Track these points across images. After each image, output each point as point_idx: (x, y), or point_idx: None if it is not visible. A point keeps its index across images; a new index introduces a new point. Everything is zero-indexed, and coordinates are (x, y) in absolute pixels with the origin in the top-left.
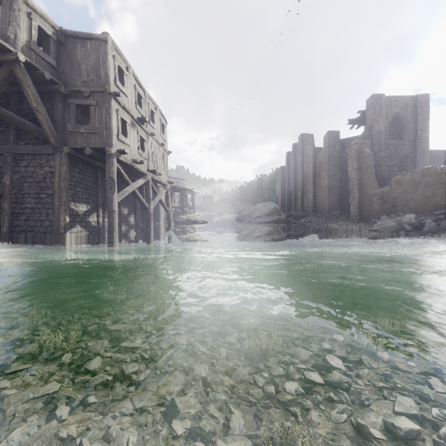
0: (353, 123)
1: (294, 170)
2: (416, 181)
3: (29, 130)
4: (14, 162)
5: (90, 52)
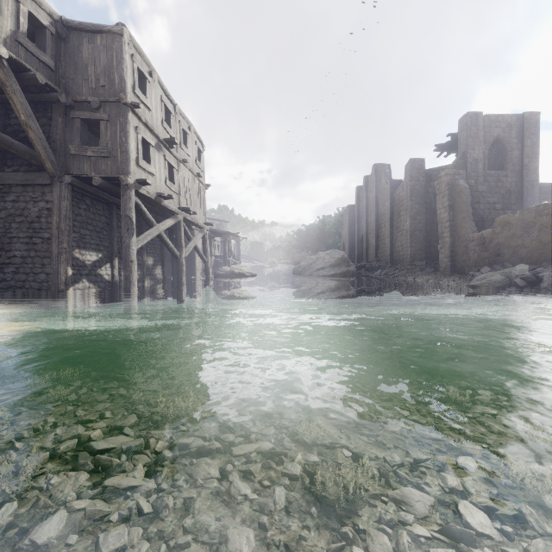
0: (441, 150)
1: (366, 209)
2: (528, 222)
3: (18, 153)
4: None
5: (100, 50)
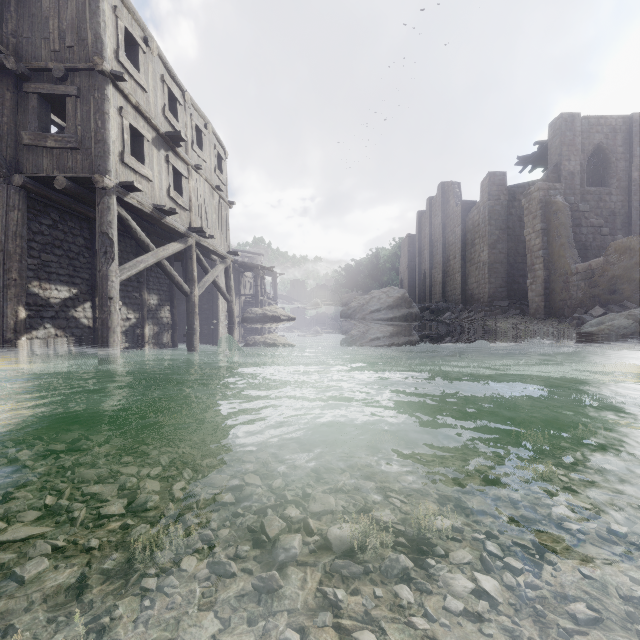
0: (525, 163)
1: (429, 239)
2: None
3: None
4: None
5: None
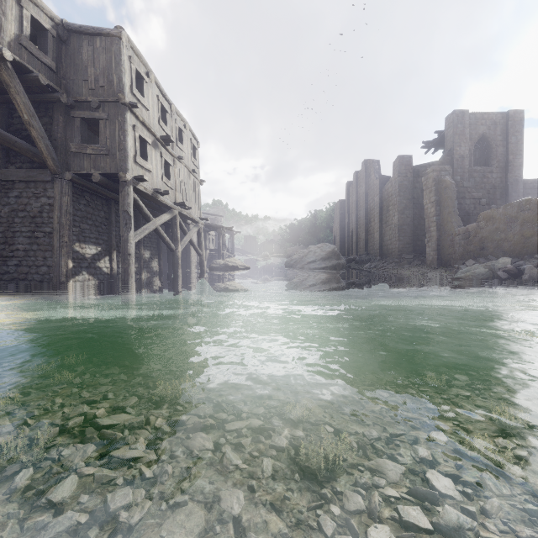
0: (429, 146)
1: (356, 204)
2: (511, 216)
3: (21, 150)
4: (2, 191)
5: (99, 52)
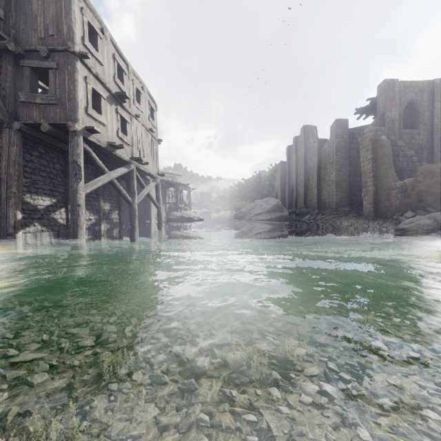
0: (361, 113)
1: (295, 164)
2: None
3: None
4: None
5: (49, 1)
